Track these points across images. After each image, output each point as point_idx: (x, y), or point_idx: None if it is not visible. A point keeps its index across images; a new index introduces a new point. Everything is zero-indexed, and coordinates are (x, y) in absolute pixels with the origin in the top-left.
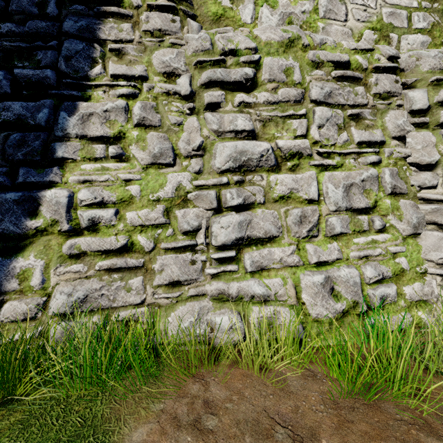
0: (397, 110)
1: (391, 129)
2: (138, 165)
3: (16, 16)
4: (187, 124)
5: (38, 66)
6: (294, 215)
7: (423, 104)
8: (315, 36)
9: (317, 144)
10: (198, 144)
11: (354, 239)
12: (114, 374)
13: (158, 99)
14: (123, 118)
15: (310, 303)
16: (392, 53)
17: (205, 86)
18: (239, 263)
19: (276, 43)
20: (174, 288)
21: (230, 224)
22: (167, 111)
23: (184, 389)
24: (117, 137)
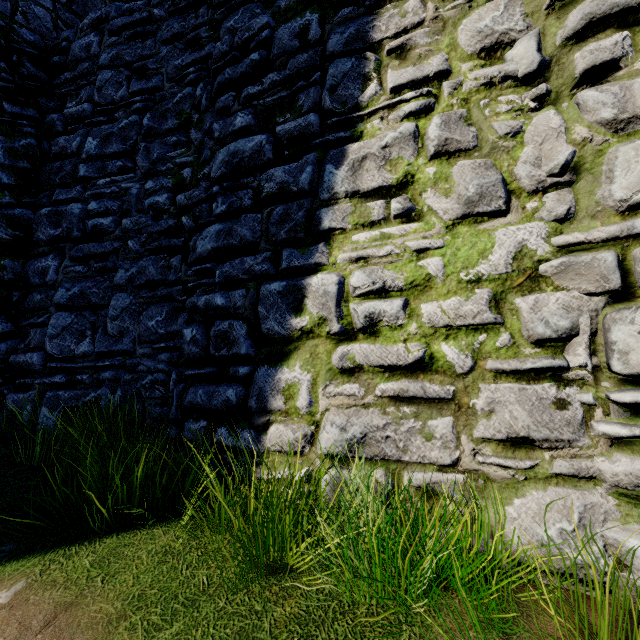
0: None
1: None
2: (438, 223)
3: (277, 61)
4: (532, 128)
5: (299, 115)
6: None
7: None
8: None
9: None
10: (562, 160)
11: None
12: (422, 592)
13: (470, 101)
14: (411, 150)
15: None
16: None
17: (576, 39)
18: None
19: None
20: (517, 451)
21: None
22: (488, 116)
23: None
24: (402, 183)
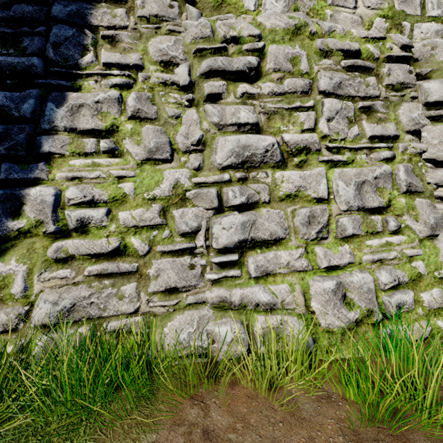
0: (411, 102)
1: (405, 122)
2: (132, 161)
3: None
4: (185, 116)
5: (24, 54)
6: (302, 215)
7: (440, 95)
8: (324, 23)
9: (326, 138)
10: (197, 138)
11: (366, 241)
12: (101, 395)
13: (155, 90)
14: (116, 109)
15: (320, 312)
16: (406, 42)
17: (206, 76)
18: (242, 267)
19: (281, 31)
20: (171, 296)
21: (233, 225)
22: (164, 102)
23: (180, 414)
24: (109, 130)
